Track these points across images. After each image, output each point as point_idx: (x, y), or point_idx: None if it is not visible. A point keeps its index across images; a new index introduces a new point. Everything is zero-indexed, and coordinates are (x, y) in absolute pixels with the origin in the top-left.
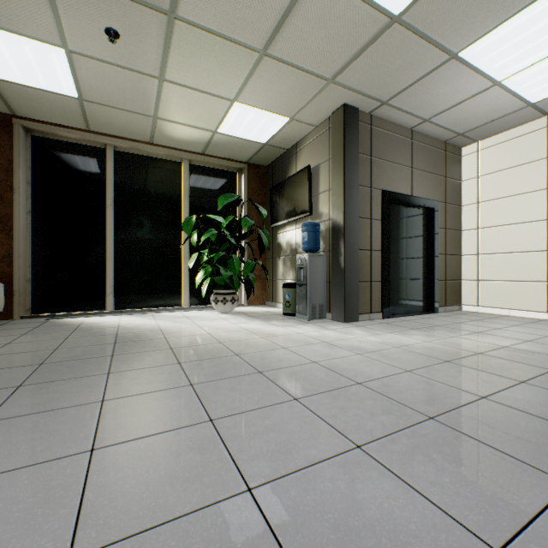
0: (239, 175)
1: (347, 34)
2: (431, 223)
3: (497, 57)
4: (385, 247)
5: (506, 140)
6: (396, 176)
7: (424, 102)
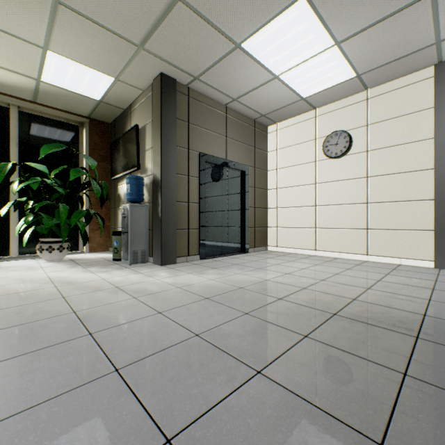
0: (81, 128)
1: (138, 1)
2: (243, 182)
3: (270, 54)
4: (202, 200)
5: (293, 124)
6: (212, 142)
7: (228, 83)
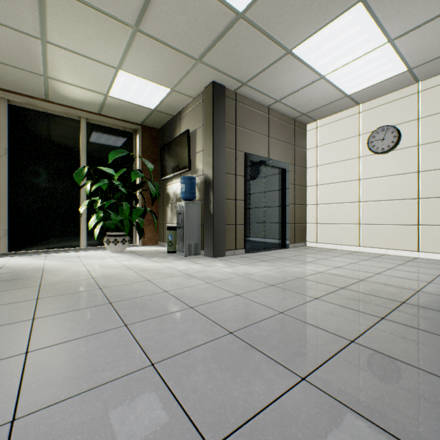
0: (134, 134)
1: (204, 22)
2: (284, 180)
3: (319, 57)
4: (247, 197)
5: (334, 121)
6: (256, 142)
7: (274, 86)
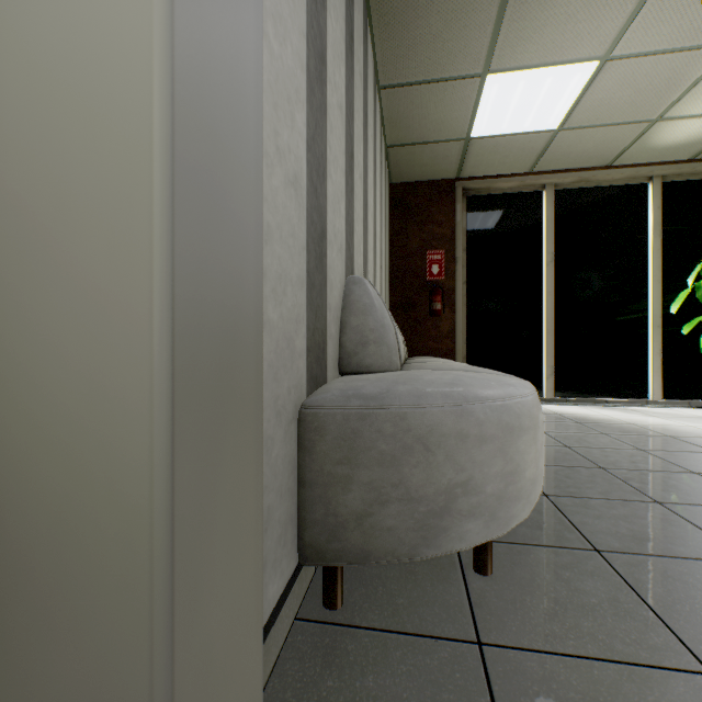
0: None
1: None
2: None
3: None
4: None
5: None
6: None
7: None
